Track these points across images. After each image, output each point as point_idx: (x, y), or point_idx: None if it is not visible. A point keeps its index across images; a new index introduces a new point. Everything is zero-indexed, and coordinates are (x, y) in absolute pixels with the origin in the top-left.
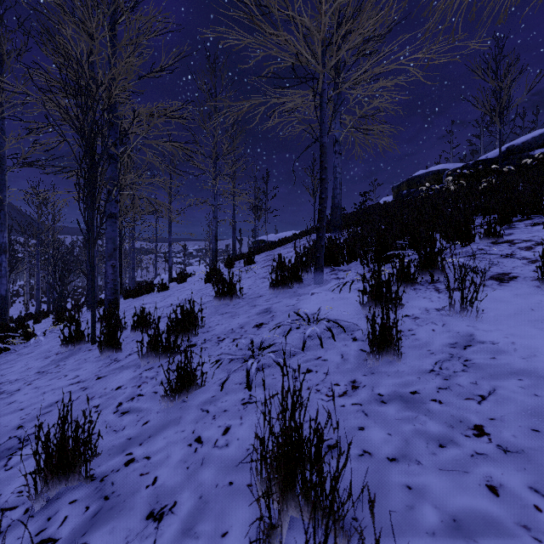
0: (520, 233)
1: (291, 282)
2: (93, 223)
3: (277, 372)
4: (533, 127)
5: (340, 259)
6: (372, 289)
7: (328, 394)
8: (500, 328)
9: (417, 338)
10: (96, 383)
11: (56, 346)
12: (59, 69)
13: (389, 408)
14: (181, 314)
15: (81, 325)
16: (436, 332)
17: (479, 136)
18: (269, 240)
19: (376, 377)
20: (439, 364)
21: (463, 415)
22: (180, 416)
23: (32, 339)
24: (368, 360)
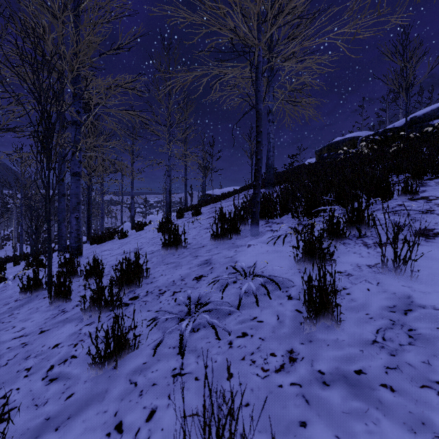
0: (433, 190)
1: (230, 234)
2: (49, 181)
3: (212, 335)
4: (429, 103)
5: (273, 213)
6: (305, 245)
7: (264, 368)
8: (438, 290)
9: (353, 299)
10: (37, 338)
11: (18, 291)
12: (15, 39)
13: (333, 393)
14: (126, 266)
15: (38, 273)
16: (371, 292)
17: (385, 110)
18: (214, 194)
19: (315, 347)
20: (381, 333)
21: (424, 412)
22: (106, 389)
23: (2, 283)
24: (305, 326)
